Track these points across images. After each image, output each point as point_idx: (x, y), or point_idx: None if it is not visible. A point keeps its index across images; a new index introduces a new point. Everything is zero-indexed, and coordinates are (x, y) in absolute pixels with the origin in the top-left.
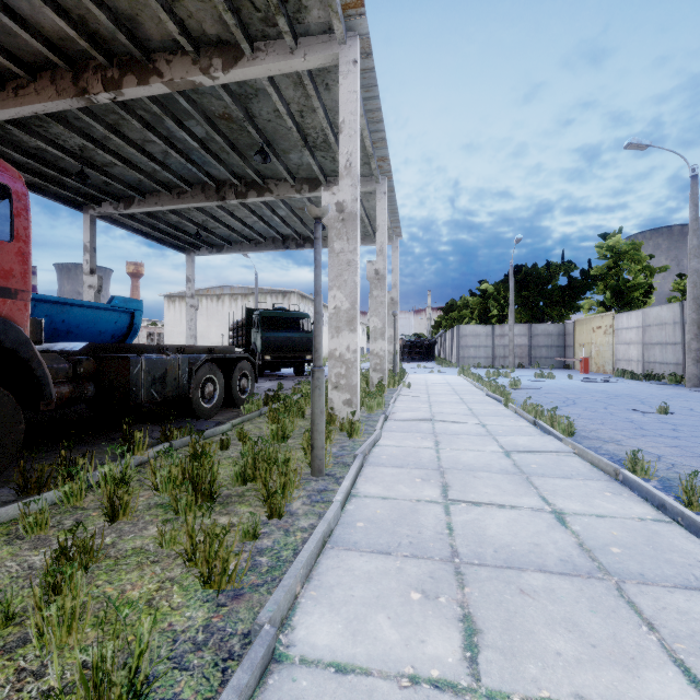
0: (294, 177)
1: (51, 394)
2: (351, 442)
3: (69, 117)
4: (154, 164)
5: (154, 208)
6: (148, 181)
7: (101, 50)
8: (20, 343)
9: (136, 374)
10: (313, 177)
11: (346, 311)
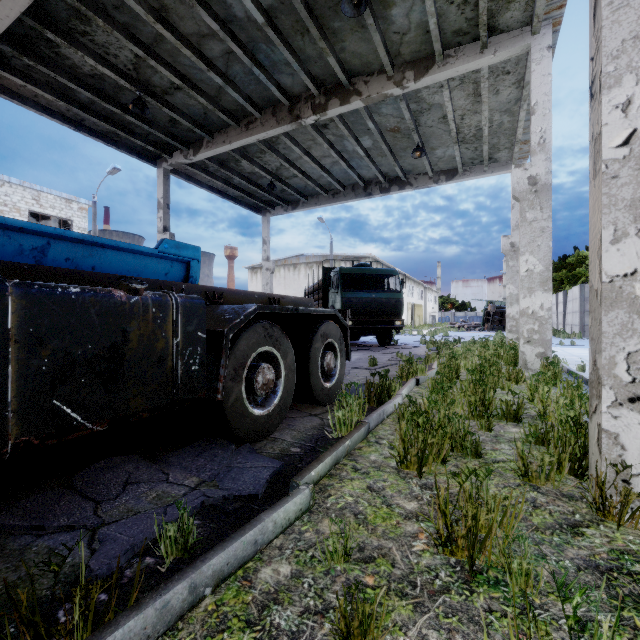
0: (392, 63)
1: None
2: None
3: (108, 7)
4: (215, 75)
5: (222, 148)
6: (211, 107)
7: None
8: None
9: None
10: (420, 57)
11: None
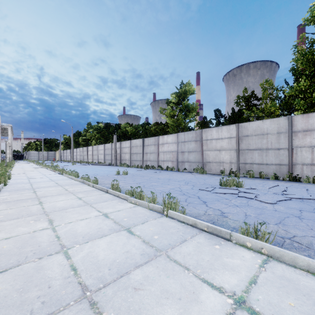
0: None
1: None
2: None
3: None
4: None
5: None
6: None
7: None
8: None
9: None
10: None
11: (11, 153)
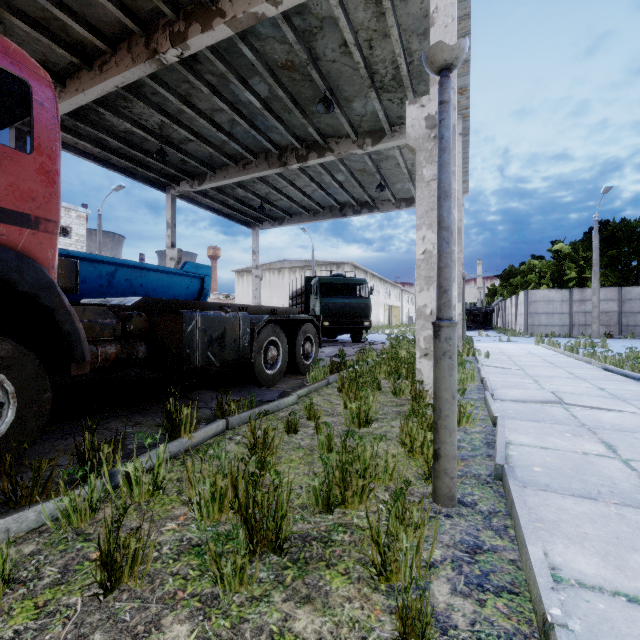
0: (356, 132)
1: (84, 354)
2: (463, 433)
3: (147, 93)
4: (222, 135)
5: (223, 182)
6: (217, 154)
7: (167, 2)
8: (40, 287)
9: (189, 333)
10: (376, 129)
11: None
